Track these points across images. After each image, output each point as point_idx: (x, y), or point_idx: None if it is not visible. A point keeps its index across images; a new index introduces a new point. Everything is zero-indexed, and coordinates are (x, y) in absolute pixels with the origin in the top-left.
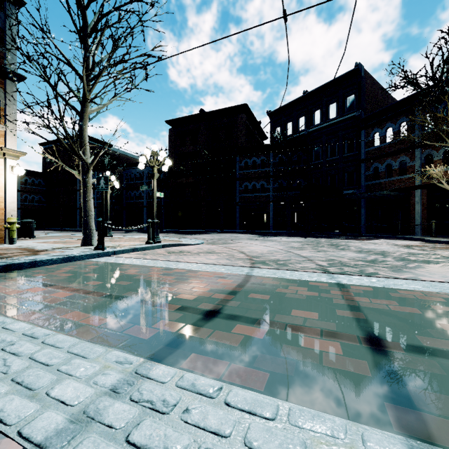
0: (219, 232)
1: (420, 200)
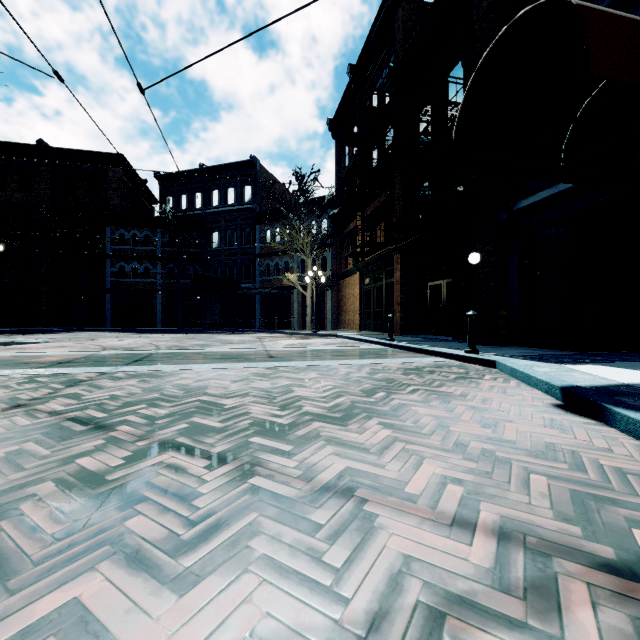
0: (75, 331)
1: (297, 299)
